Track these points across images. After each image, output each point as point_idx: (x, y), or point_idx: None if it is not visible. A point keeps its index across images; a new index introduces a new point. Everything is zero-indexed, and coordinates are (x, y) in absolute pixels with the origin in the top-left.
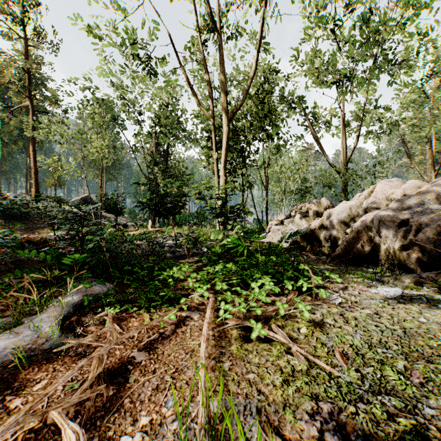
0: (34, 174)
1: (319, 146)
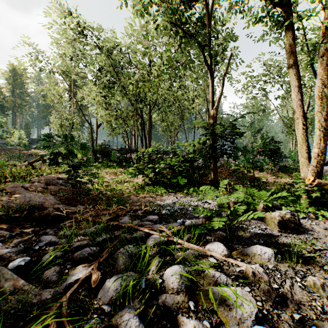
0: None
1: None
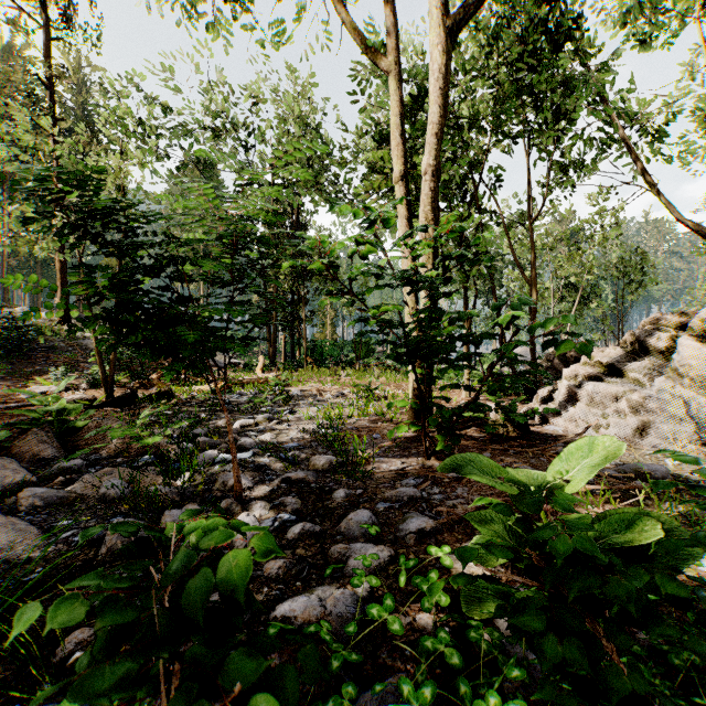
0: (59, 272)
1: (647, 177)
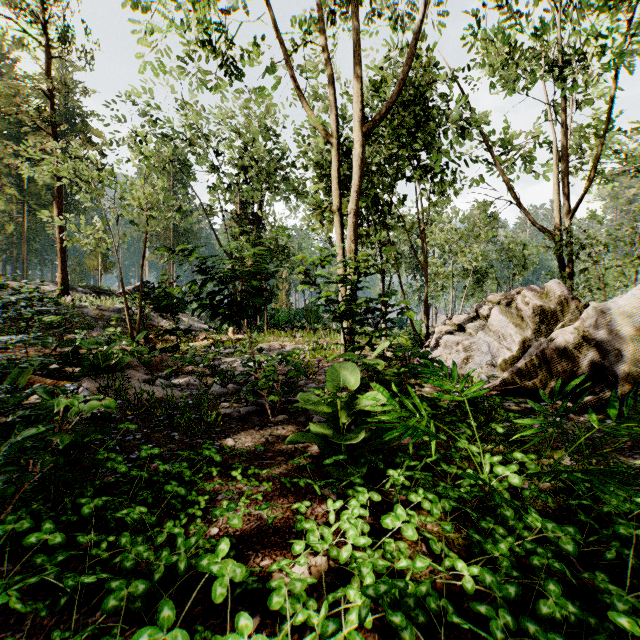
0: (59, 252)
1: (515, 194)
